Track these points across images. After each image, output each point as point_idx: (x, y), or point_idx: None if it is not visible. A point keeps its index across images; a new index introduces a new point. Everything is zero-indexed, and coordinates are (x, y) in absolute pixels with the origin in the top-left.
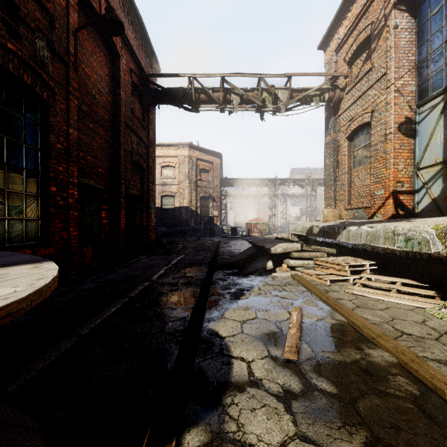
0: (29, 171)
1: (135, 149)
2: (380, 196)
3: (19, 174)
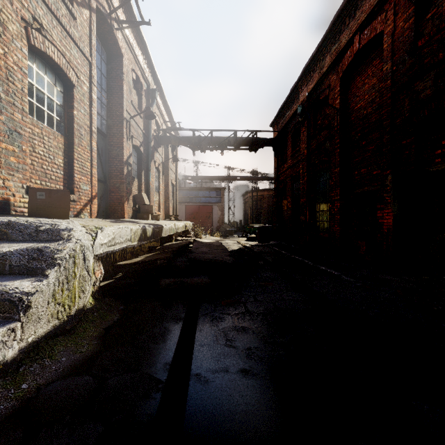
0: (327, 201)
1: (428, 96)
2: (87, 192)
3: (326, 203)
